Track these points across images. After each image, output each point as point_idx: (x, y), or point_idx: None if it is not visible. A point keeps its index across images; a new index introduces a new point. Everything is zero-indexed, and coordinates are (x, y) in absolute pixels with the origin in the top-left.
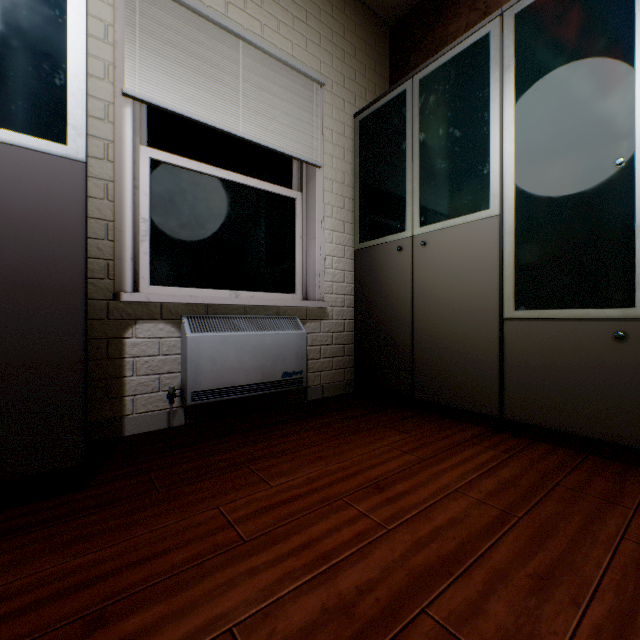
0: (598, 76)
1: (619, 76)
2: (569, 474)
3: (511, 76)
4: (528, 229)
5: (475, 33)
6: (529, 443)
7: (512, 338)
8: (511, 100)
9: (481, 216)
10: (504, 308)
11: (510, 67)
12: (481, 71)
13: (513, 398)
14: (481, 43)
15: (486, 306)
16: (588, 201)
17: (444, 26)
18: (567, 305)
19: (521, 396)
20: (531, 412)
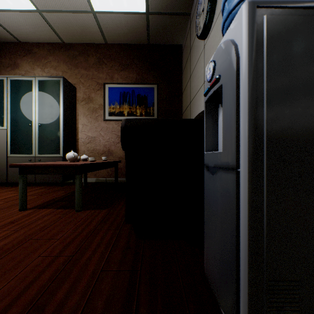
0: (27, 105)
1: (31, 107)
2: (15, 189)
3: (10, 95)
4: (14, 134)
5: (1, 77)
6: (14, 187)
7: (10, 161)
8: (10, 101)
9: (2, 128)
10: (8, 154)
11: (10, 92)
12: (2, 88)
13: (10, 176)
14: (2, 81)
15: (4, 153)
16: (26, 131)
17: (1, 58)
18: (22, 153)
19: (12, 176)
20: (14, 179)
